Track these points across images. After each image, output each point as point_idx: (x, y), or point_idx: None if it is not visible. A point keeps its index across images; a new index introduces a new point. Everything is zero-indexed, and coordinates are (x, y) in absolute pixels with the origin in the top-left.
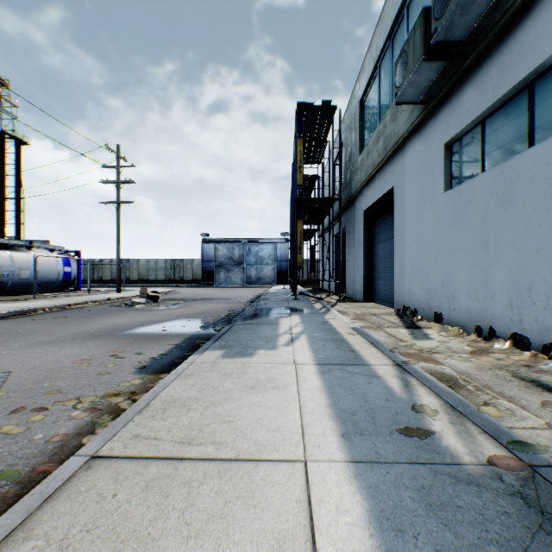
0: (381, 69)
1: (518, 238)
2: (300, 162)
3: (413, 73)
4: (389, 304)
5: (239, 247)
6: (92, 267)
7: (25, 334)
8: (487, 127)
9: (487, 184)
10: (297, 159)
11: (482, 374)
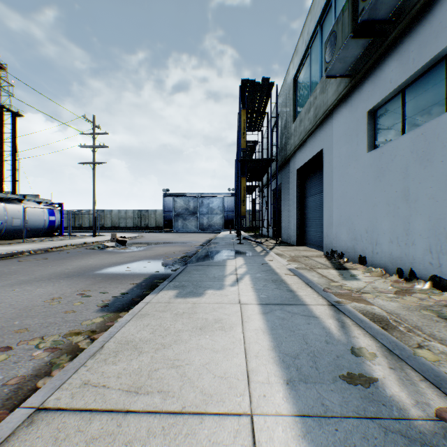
0: (312, 50)
1: (438, 191)
2: (244, 129)
3: (342, 49)
4: (318, 247)
5: (193, 200)
6: (74, 216)
7: (9, 274)
8: (407, 95)
9: (408, 144)
10: (241, 127)
11: (410, 315)
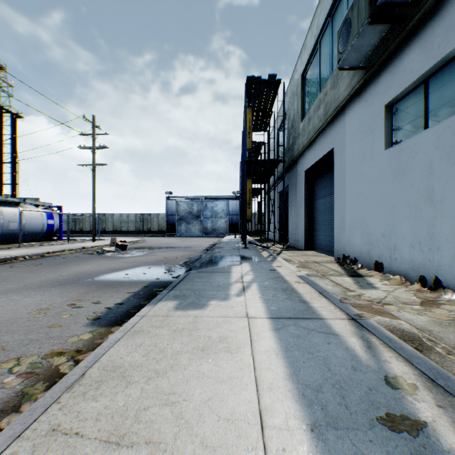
0: (321, 44)
1: None
2: (249, 129)
3: (357, 37)
4: (328, 252)
5: (197, 203)
6: (74, 220)
7: None
8: (431, 85)
9: (432, 139)
10: (247, 126)
11: (444, 331)
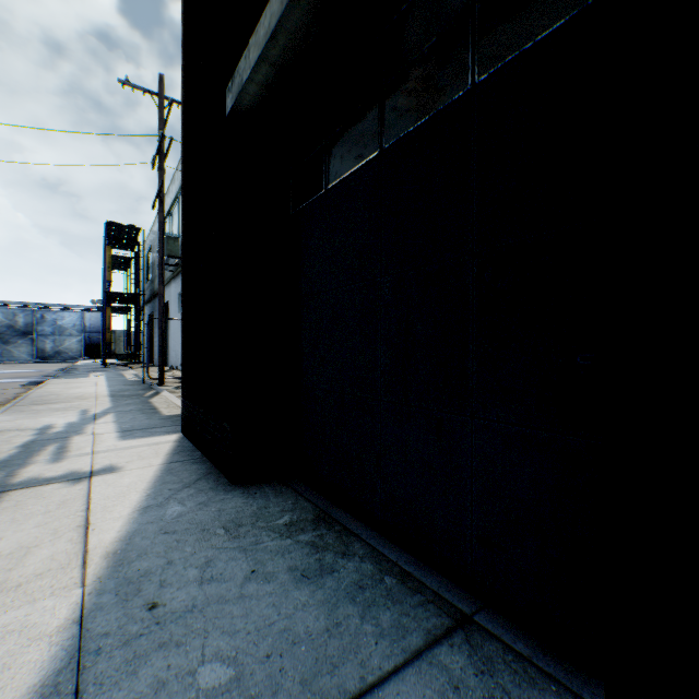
0: (167, 226)
1: None
2: (110, 263)
3: None
4: None
5: (26, 313)
6: None
7: None
8: None
9: None
10: (108, 261)
11: None
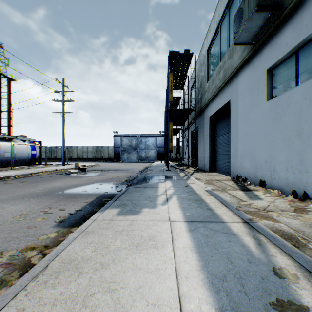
0: (221, 28)
1: None
2: (171, 87)
3: (247, 21)
4: (226, 173)
5: (135, 139)
6: (50, 151)
7: None
8: (300, 54)
9: (301, 93)
10: (169, 86)
11: None
